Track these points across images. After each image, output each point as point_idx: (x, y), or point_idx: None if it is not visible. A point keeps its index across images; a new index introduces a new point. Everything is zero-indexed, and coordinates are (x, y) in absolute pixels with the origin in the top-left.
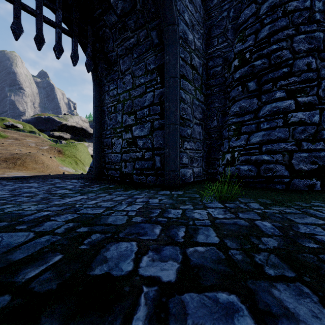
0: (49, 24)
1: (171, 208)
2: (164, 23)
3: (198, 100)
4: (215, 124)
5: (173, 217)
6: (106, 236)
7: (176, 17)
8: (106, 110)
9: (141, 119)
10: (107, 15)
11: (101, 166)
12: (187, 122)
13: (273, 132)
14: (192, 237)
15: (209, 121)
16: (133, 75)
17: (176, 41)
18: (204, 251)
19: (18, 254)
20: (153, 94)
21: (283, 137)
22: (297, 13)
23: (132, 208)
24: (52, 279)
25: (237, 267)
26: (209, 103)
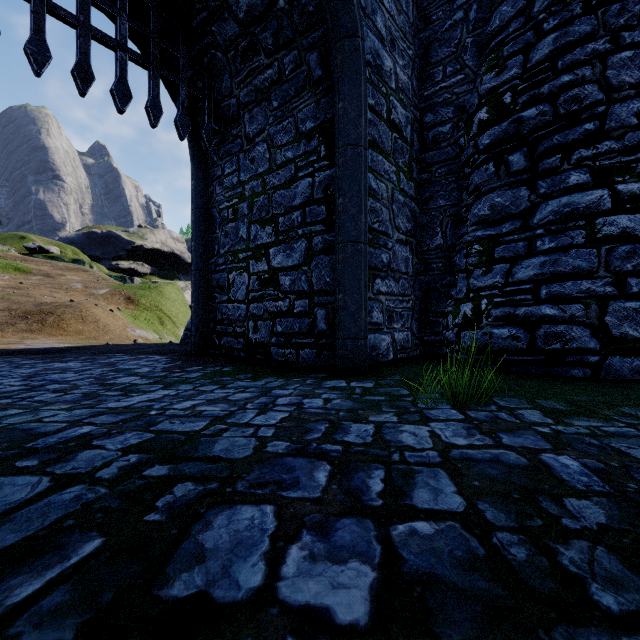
0: (103, 43)
1: (351, 421)
2: (334, 34)
3: (404, 193)
4: (439, 242)
5: (357, 442)
6: (208, 488)
7: (359, 21)
8: (218, 216)
9: (287, 232)
10: (218, 23)
11: (208, 329)
12: (381, 238)
13: (564, 257)
14: (401, 494)
15: (427, 235)
16: (272, 144)
17: (360, 70)
18: (434, 534)
19: (4, 533)
20: (312, 182)
21: (585, 269)
22: (615, 7)
23: (268, 420)
24: (68, 609)
25: (521, 585)
26: (427, 199)
